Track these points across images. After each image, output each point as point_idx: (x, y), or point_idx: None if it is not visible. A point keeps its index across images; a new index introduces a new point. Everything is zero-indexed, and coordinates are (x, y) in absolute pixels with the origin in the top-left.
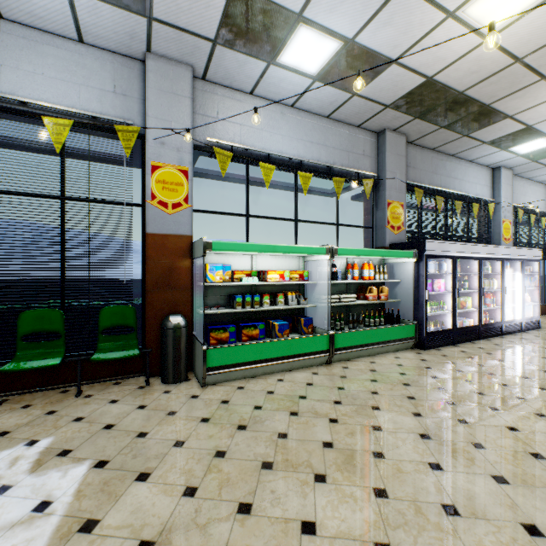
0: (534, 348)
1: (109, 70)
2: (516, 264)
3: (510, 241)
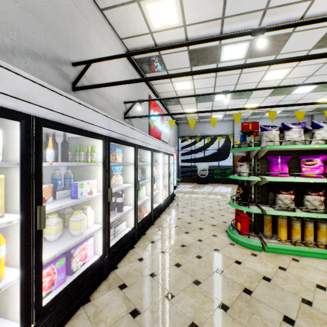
0: None
1: (226, 124)
2: None
3: None
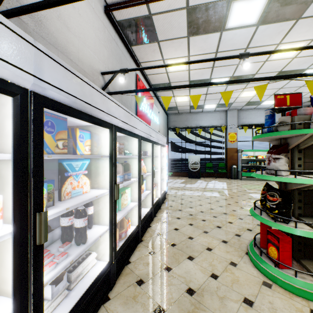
0: None
1: (219, 115)
2: None
3: None
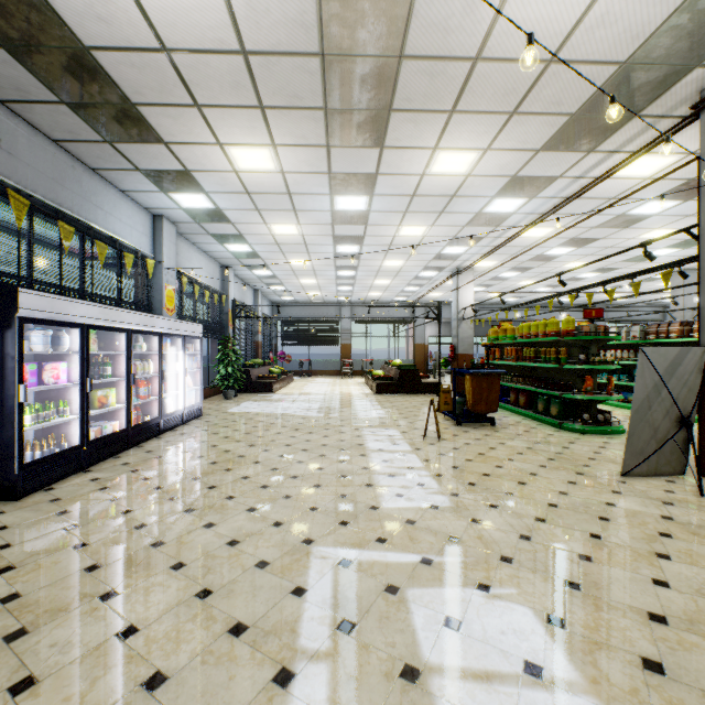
0: (192, 445)
1: None
2: (178, 342)
3: (175, 313)
